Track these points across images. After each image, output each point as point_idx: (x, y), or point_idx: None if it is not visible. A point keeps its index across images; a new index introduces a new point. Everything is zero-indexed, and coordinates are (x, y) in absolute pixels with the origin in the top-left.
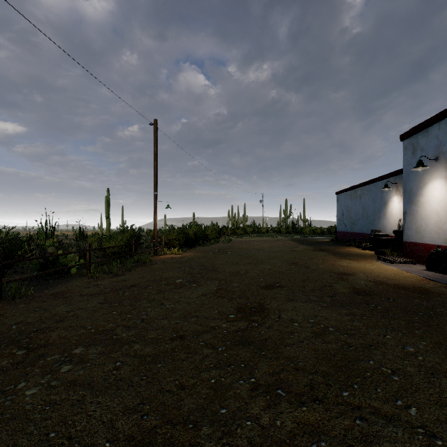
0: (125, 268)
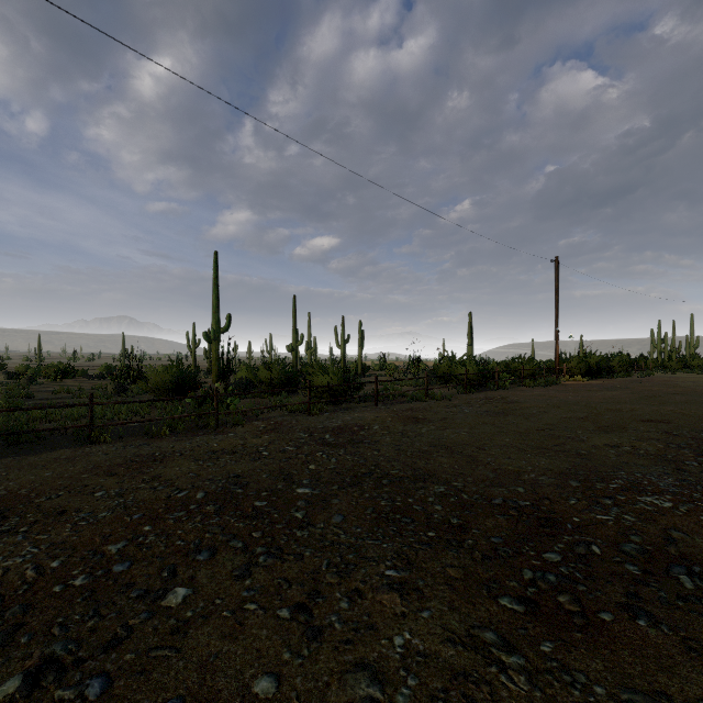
0: (548, 384)
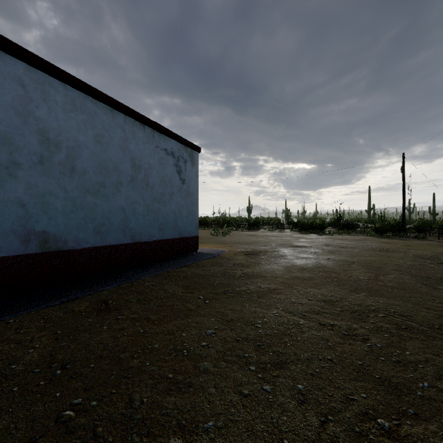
0: None
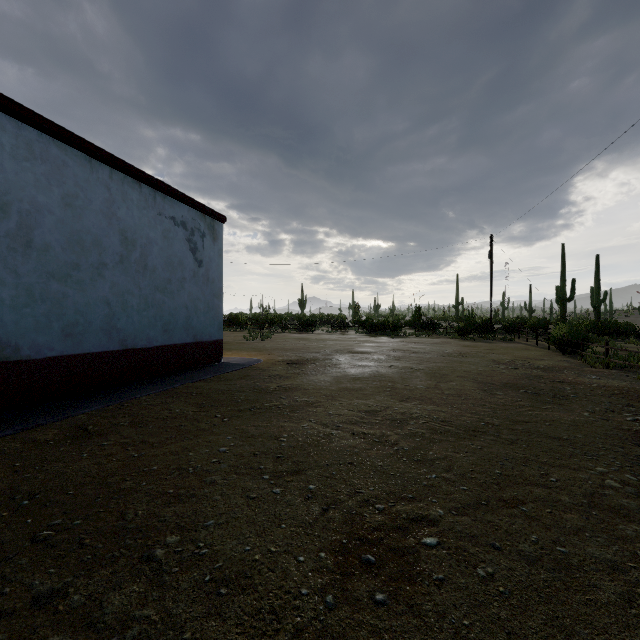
0: None
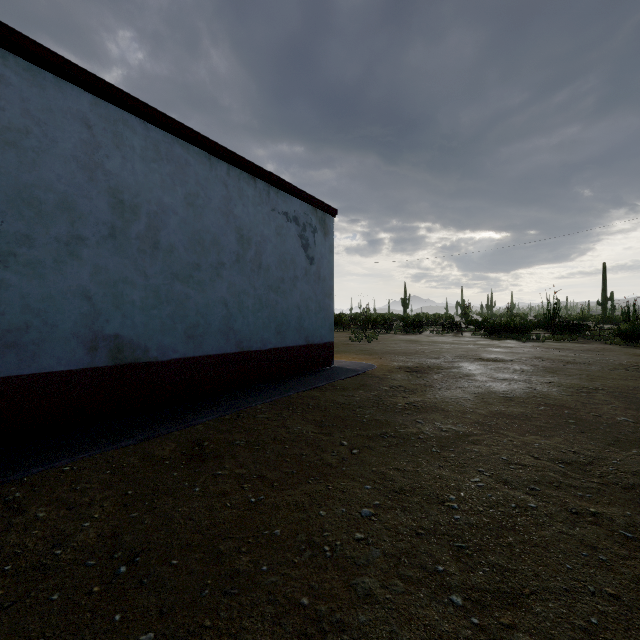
0: None
